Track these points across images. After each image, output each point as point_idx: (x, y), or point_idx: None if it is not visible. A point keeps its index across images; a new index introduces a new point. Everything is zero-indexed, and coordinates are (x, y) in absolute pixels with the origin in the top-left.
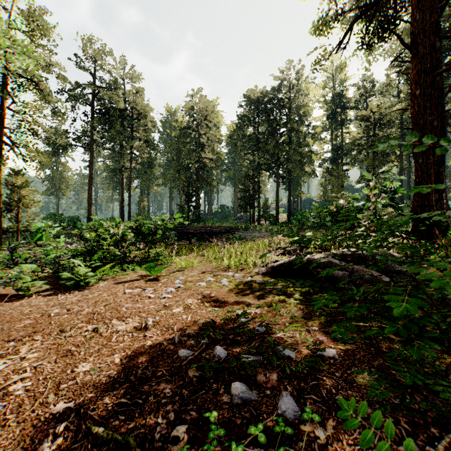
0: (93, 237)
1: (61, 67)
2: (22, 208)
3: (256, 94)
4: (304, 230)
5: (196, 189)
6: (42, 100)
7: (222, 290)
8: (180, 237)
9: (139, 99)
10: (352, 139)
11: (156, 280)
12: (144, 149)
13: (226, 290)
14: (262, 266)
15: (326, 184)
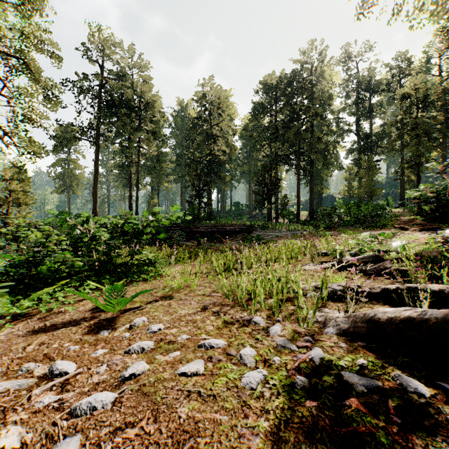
0: (34, 239)
1: (56, 46)
2: (12, 204)
3: (273, 79)
4: (333, 228)
5: (207, 183)
6: (35, 83)
7: (248, 445)
8: (189, 236)
9: (146, 88)
10: (390, 122)
11: (110, 326)
12: (153, 143)
13: (265, 448)
14: (318, 296)
15: (351, 178)
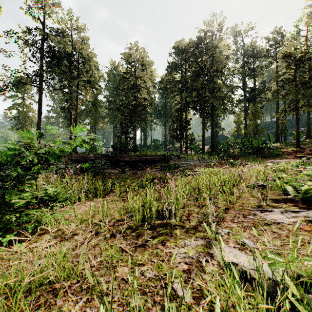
0: None
1: None
2: None
3: (183, 43)
4: (234, 158)
5: (132, 121)
6: None
7: None
8: (116, 165)
9: (83, 46)
10: (275, 75)
11: None
12: (89, 90)
13: None
14: None
15: (239, 121)
